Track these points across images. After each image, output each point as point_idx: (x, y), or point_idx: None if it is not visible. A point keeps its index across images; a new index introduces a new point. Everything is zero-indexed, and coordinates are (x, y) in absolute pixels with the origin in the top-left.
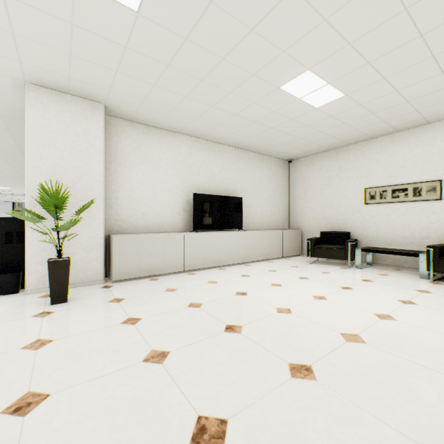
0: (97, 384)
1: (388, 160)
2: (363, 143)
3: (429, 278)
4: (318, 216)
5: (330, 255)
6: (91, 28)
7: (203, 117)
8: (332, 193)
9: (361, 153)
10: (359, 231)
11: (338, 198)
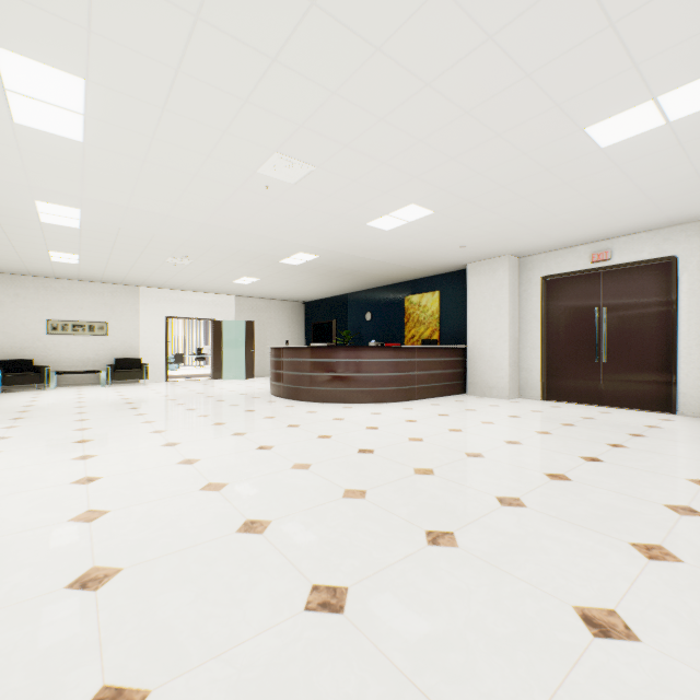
0: (88, 416)
1: (71, 300)
2: (46, 279)
3: (107, 386)
4: None
5: (27, 381)
6: None
7: None
8: (7, 319)
9: (44, 287)
10: (42, 358)
11: (15, 325)
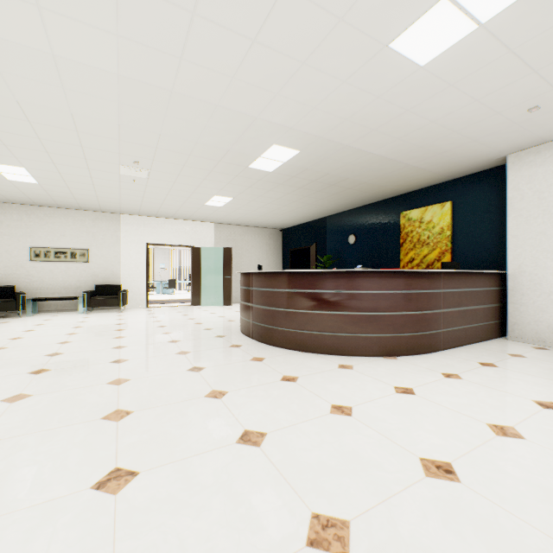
0: None
1: (53, 228)
2: (29, 207)
3: (84, 313)
4: None
5: (1, 308)
6: None
7: None
8: None
9: (27, 215)
10: (25, 285)
11: None
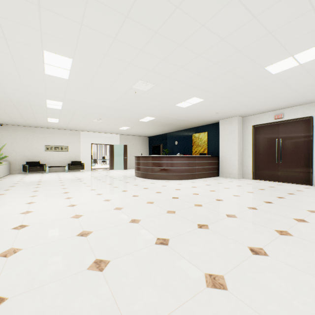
0: (64, 183)
1: (54, 137)
2: (44, 129)
3: (68, 172)
4: (21, 155)
5: (37, 170)
6: (31, 102)
7: (6, 111)
8: (30, 145)
9: (43, 132)
10: (43, 161)
11: (33, 147)
